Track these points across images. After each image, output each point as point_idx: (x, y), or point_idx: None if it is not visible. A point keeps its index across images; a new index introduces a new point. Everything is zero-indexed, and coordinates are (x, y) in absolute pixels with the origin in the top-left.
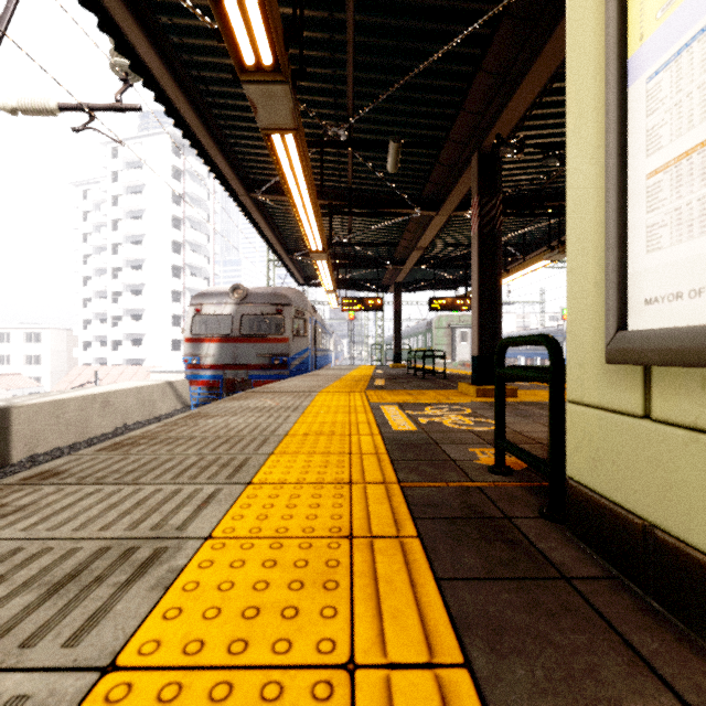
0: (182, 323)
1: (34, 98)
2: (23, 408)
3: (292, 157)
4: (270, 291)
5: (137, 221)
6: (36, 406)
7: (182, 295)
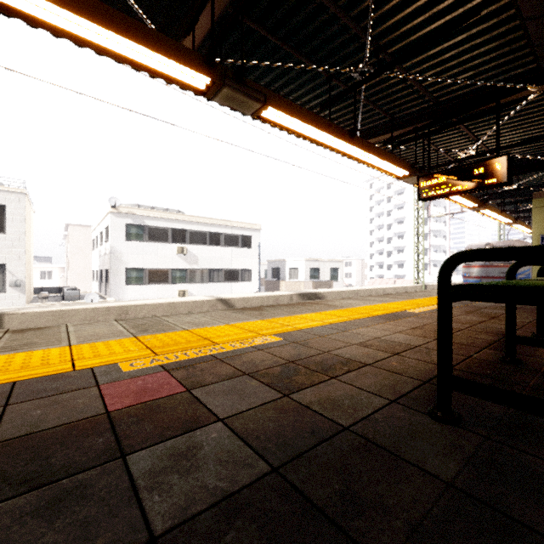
0: (428, 253)
1: (440, 214)
2: (427, 286)
3: (516, 225)
4: (505, 244)
5: (401, 196)
6: (429, 286)
7: (428, 235)
